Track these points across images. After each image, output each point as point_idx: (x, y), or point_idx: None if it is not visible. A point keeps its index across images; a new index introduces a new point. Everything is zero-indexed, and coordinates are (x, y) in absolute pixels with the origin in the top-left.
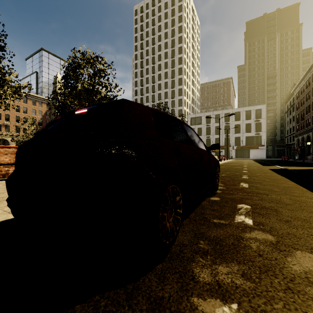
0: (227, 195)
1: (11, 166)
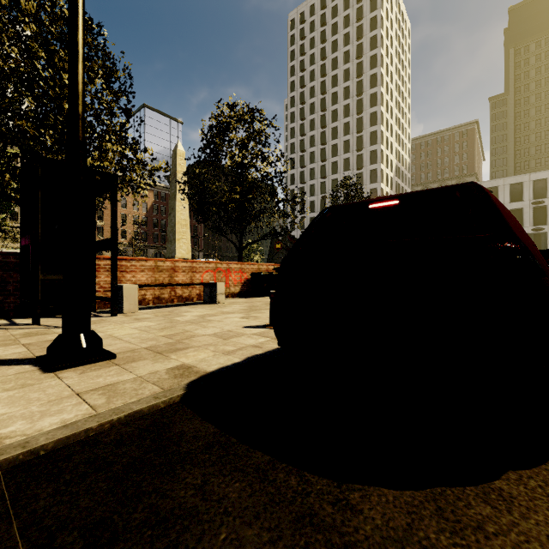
0: None
1: (148, 288)
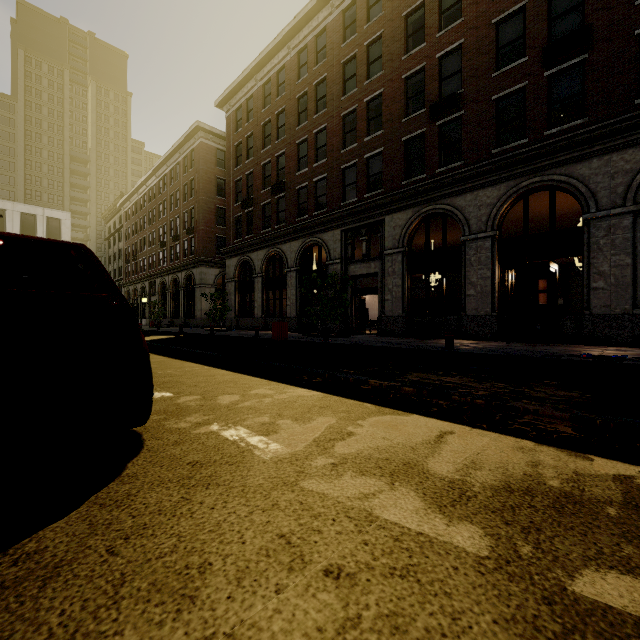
0: None
1: None
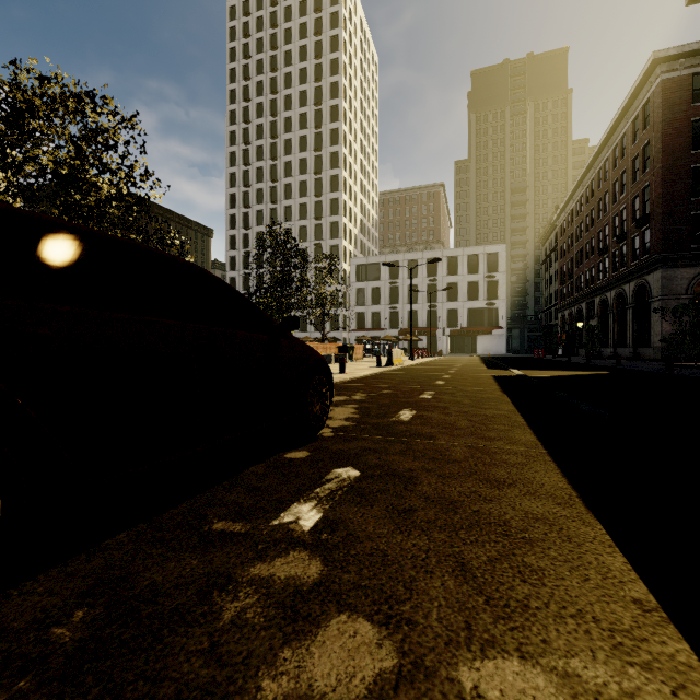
0: (337, 444)
1: None
